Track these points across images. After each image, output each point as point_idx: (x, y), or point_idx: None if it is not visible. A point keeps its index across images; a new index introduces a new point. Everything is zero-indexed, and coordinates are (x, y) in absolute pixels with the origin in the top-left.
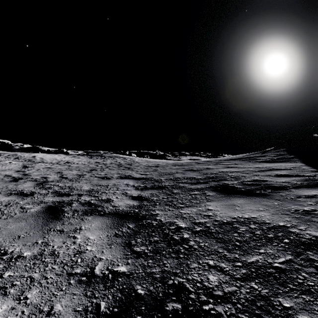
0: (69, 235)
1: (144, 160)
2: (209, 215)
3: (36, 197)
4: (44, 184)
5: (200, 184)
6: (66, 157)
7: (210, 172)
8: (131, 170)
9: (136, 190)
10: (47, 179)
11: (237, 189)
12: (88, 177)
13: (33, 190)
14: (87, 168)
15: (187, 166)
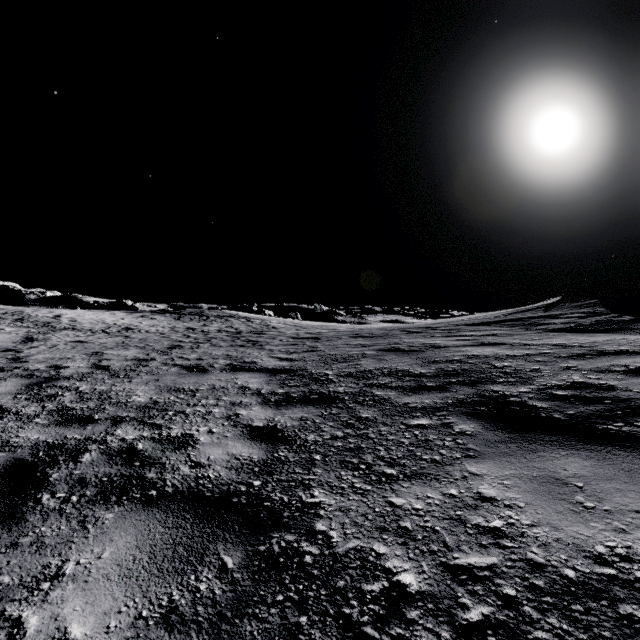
0: (5, 611)
1: (290, 324)
2: (498, 533)
3: (1, 426)
4: (45, 385)
5: (428, 393)
6: (127, 318)
7: (446, 357)
8: (258, 348)
9: (263, 405)
10: (61, 370)
11: (538, 412)
12: (158, 365)
13: (9, 403)
14: (164, 342)
15: (384, 340)
